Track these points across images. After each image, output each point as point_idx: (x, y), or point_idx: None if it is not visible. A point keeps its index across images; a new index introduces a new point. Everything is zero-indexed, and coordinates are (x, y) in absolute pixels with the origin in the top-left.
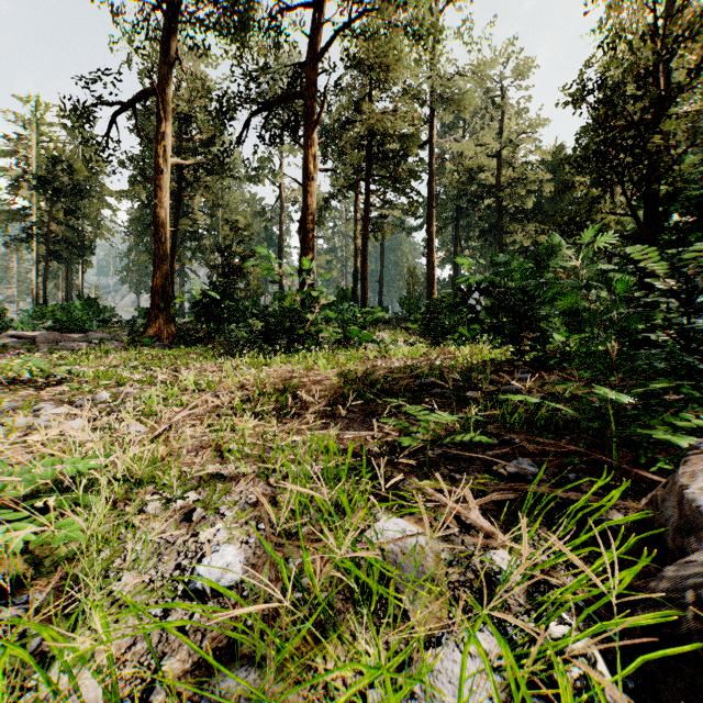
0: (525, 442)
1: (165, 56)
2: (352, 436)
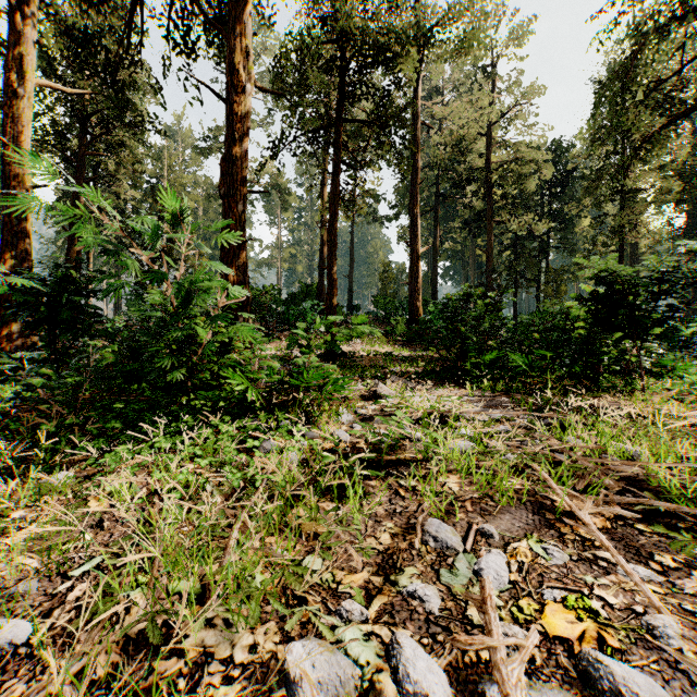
0: None
1: None
2: None
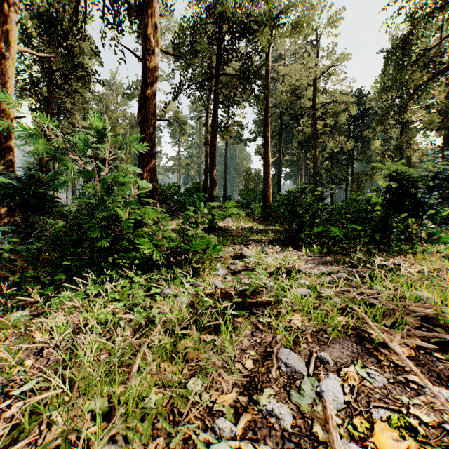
0: None
1: None
2: None
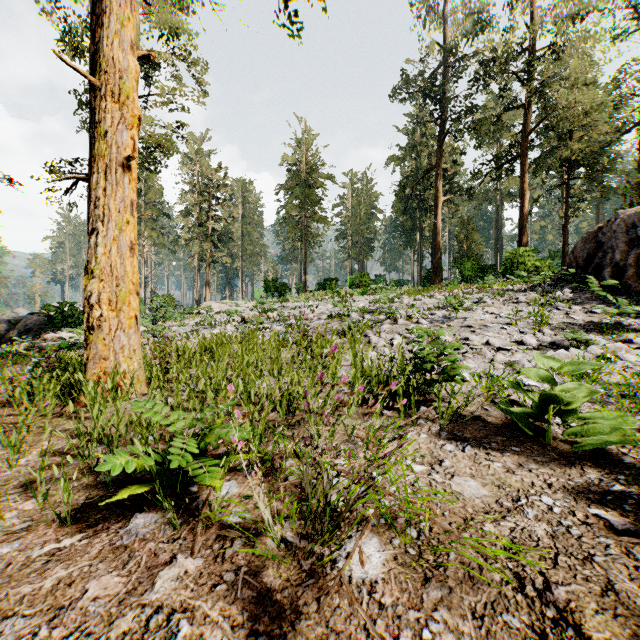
0: None
1: (439, 148)
2: None
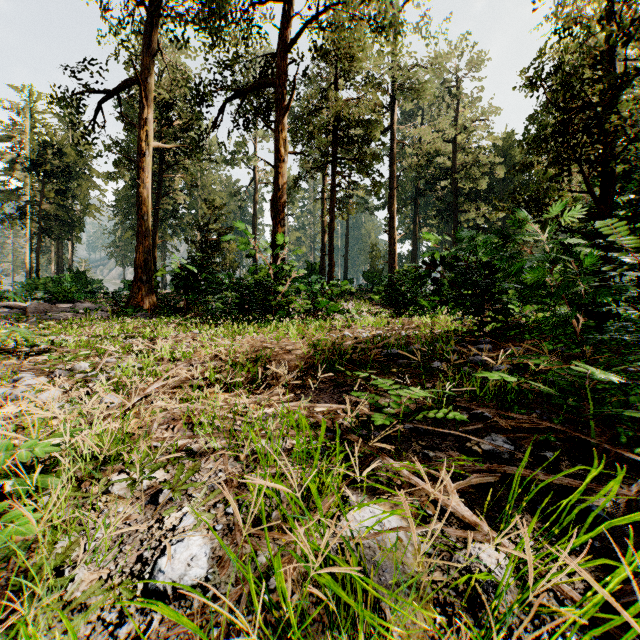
0: (498, 417)
1: (147, 48)
2: (322, 408)
